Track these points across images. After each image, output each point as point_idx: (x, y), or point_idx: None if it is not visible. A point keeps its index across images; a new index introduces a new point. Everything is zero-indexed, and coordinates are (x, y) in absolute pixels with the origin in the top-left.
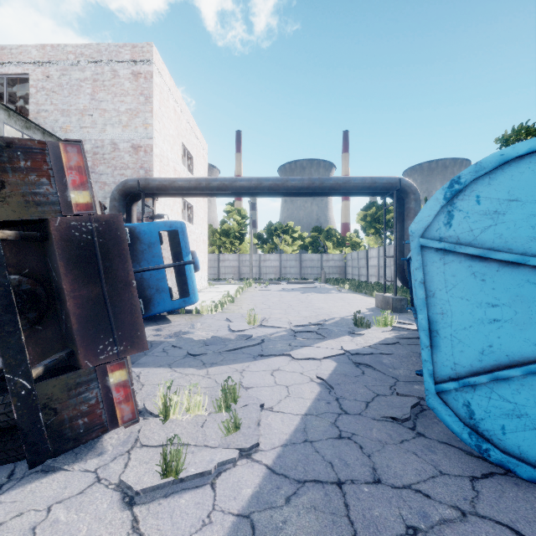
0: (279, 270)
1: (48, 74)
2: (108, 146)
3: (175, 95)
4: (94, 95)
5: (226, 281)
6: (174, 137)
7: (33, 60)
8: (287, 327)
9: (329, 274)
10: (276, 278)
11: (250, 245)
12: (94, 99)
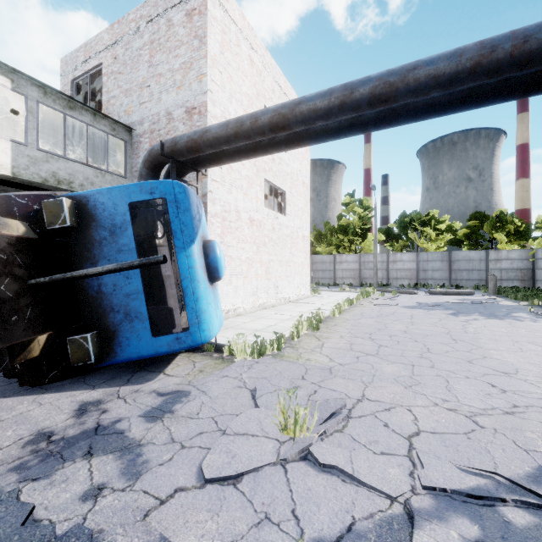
0: (415, 275)
1: (115, 55)
2: (163, 118)
3: (252, 42)
4: (151, 61)
5: (339, 288)
6: (250, 97)
7: (105, 46)
8: (399, 494)
9: (501, 280)
10: (411, 285)
11: (374, 243)
12: (151, 65)
